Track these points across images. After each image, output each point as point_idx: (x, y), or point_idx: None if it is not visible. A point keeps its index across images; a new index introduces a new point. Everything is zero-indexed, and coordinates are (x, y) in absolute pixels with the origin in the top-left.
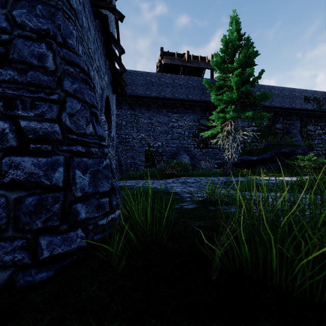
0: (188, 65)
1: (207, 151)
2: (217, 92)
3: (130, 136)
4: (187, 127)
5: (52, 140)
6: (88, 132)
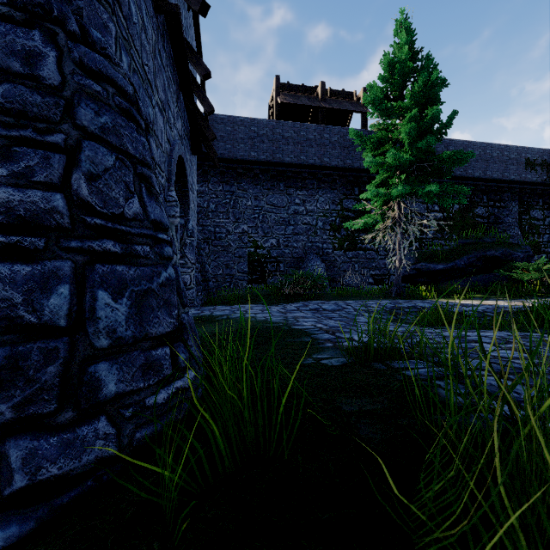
0: (323, 106)
1: (356, 254)
2: (374, 152)
3: (222, 228)
4: (321, 212)
5: (48, 228)
6: (130, 212)
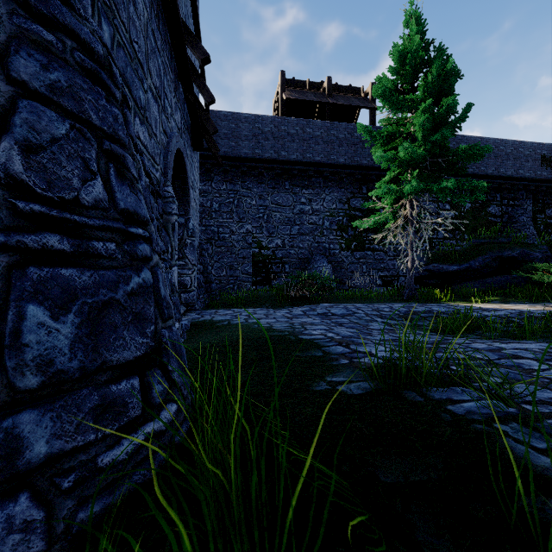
0: (330, 102)
1: (364, 254)
2: (384, 147)
3: (226, 229)
4: (328, 212)
5: None
6: (89, 198)
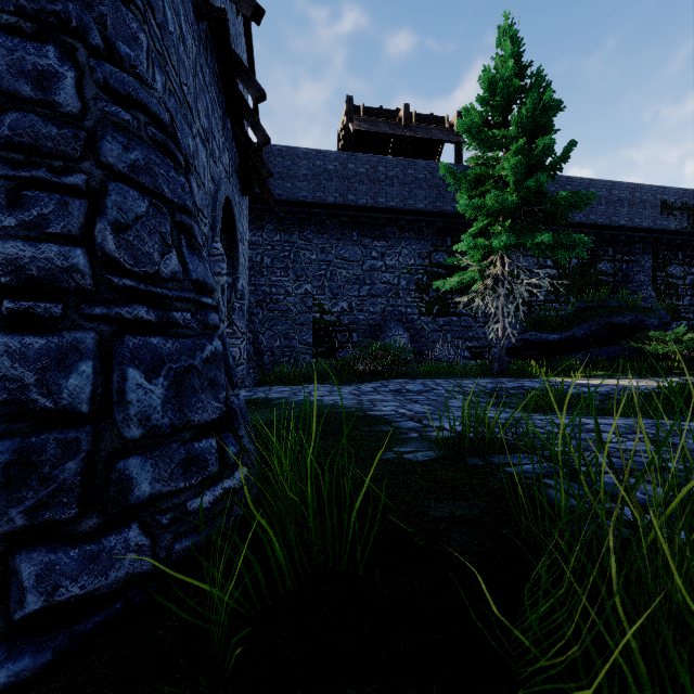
0: (407, 134)
1: (448, 321)
2: (471, 192)
3: (280, 289)
4: (405, 269)
5: (66, 291)
6: (167, 271)
